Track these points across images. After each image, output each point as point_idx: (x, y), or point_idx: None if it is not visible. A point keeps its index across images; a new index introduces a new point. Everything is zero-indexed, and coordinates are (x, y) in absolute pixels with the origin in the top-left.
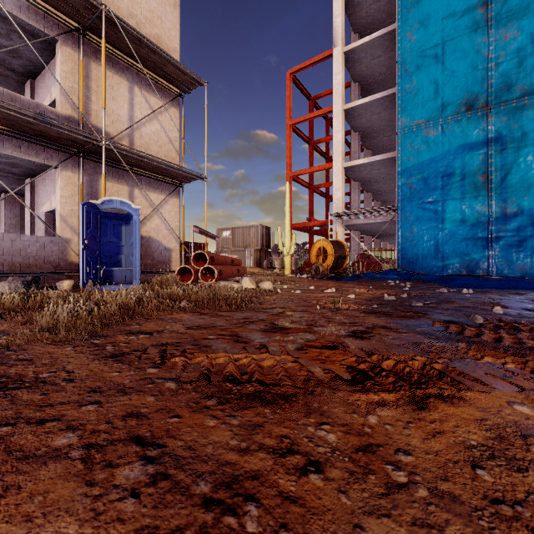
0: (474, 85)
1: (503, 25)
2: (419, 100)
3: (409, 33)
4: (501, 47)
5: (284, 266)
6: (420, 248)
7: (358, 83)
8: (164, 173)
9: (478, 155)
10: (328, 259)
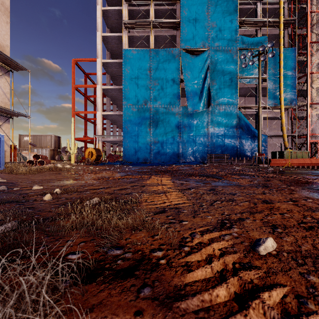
0: (147, 97)
1: (154, 80)
2: (130, 96)
3: (127, 69)
4: (154, 87)
5: (69, 159)
6: (130, 152)
7: (109, 75)
8: (4, 112)
9: (148, 121)
10: (93, 156)
